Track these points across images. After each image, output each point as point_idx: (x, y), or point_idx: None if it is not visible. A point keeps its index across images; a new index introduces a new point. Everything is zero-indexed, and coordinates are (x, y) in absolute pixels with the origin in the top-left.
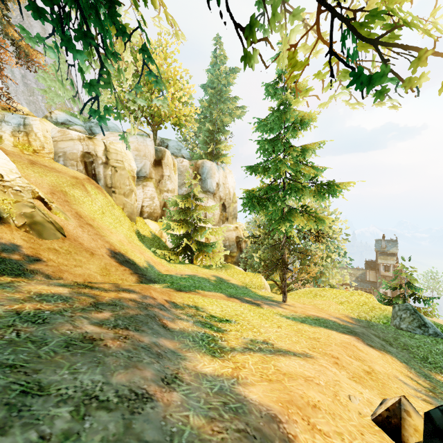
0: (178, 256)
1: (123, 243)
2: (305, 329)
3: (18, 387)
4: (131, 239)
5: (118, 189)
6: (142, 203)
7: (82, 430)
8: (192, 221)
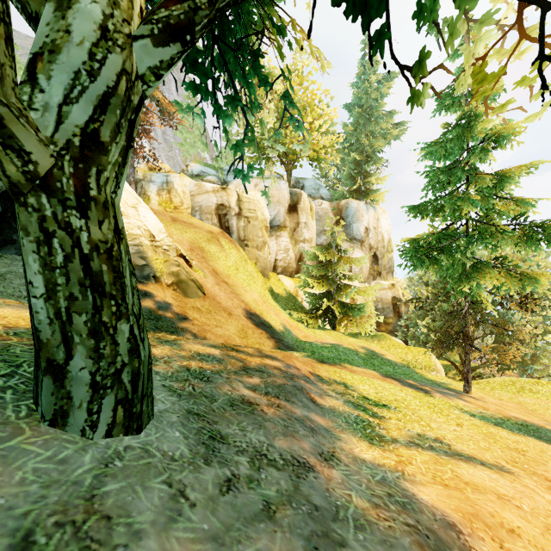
0: (317, 320)
1: (258, 303)
2: (501, 434)
3: (207, 432)
4: (265, 298)
5: (250, 242)
6: (276, 257)
7: (260, 479)
8: (334, 277)
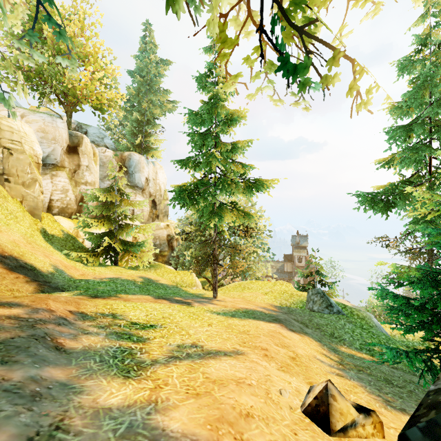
0: (98, 258)
1: (18, 245)
2: (235, 323)
3: None
4: (31, 239)
5: (13, 177)
6: (51, 197)
7: None
8: (116, 217)
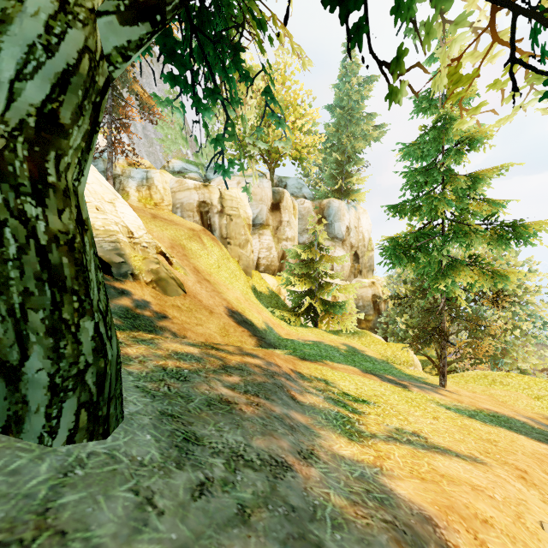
0: (299, 317)
1: (240, 301)
2: (475, 426)
3: (181, 434)
4: (247, 296)
5: (233, 239)
6: (259, 255)
7: (236, 481)
8: (316, 275)
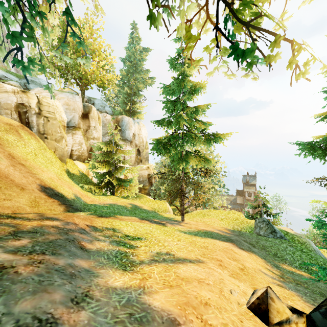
0: (101, 189)
1: (53, 180)
2: (198, 240)
3: None
4: (61, 177)
5: (49, 135)
6: (72, 148)
7: None
8: (113, 162)
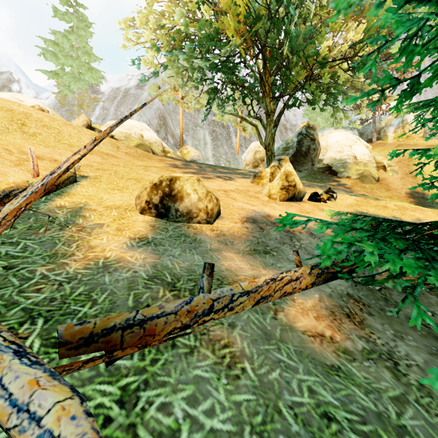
0: None
1: None
2: None
3: None
4: None
5: None
6: None
7: None
8: None
